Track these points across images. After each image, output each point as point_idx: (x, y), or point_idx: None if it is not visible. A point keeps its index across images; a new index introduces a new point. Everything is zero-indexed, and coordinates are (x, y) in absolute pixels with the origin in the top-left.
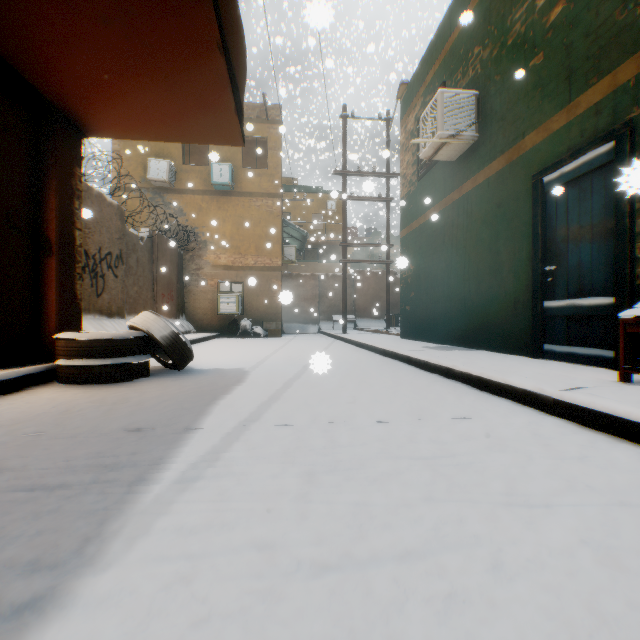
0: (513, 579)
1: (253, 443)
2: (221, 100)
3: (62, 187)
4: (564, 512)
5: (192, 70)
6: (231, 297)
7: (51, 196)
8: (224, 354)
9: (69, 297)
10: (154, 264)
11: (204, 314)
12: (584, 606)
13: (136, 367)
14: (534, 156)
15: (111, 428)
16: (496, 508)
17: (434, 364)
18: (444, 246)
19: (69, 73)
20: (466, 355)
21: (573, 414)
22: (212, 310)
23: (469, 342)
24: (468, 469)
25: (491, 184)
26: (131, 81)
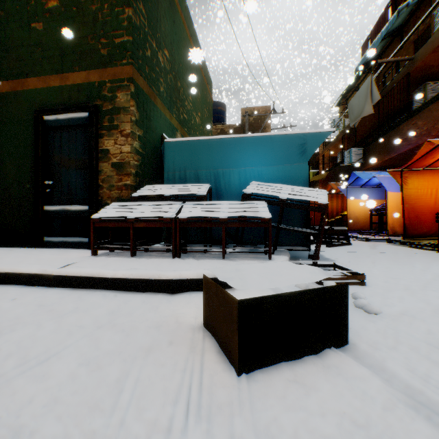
0: (34, 431)
1: None
2: None
3: None
4: (68, 352)
5: None
6: None
7: None
8: None
9: None
10: None
11: None
12: (86, 406)
13: None
14: (38, 97)
15: None
16: (13, 382)
17: None
18: None
19: None
20: None
21: (69, 282)
22: None
23: None
24: None
25: None
26: None
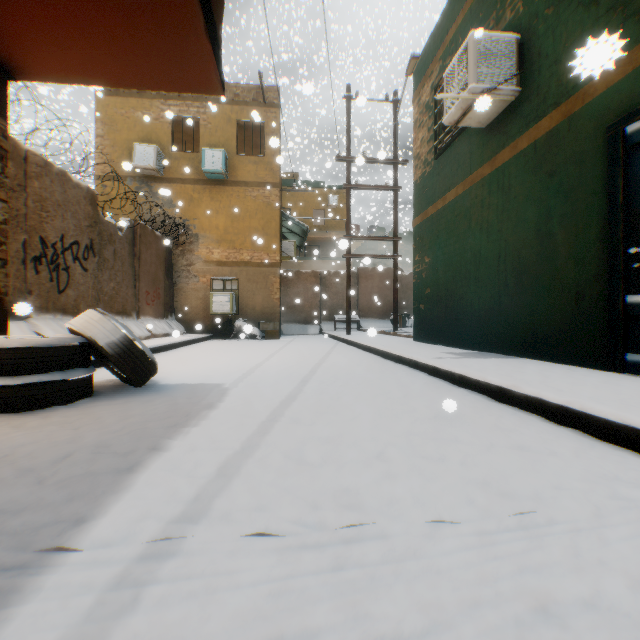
0: None
1: (164, 623)
2: (183, 11)
3: None
4: None
5: None
6: (224, 295)
7: None
8: (207, 361)
9: None
10: (136, 258)
11: (195, 314)
12: None
13: (66, 386)
14: (609, 101)
15: None
16: None
17: (476, 380)
18: (470, 232)
19: None
20: (512, 366)
21: None
22: (204, 309)
23: (506, 348)
24: None
25: (539, 148)
26: None
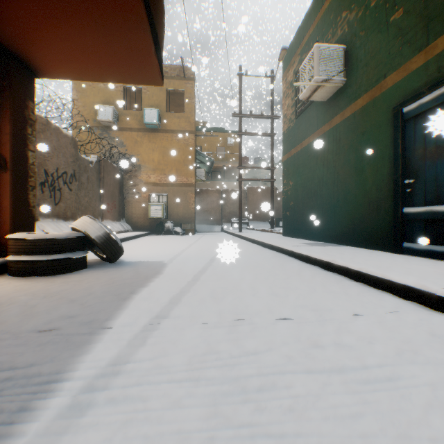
0: None
1: (159, 348)
2: (143, 43)
3: (16, 116)
4: None
5: (117, 14)
6: (158, 205)
7: (6, 123)
8: (150, 248)
9: (22, 204)
10: (101, 181)
11: (139, 218)
12: None
13: (74, 261)
14: (394, 92)
15: (28, 326)
16: None
17: (315, 258)
18: (317, 166)
19: (15, 17)
20: (338, 250)
21: None
22: (144, 215)
23: (338, 239)
24: (391, 391)
25: (356, 117)
26: (67, 25)
